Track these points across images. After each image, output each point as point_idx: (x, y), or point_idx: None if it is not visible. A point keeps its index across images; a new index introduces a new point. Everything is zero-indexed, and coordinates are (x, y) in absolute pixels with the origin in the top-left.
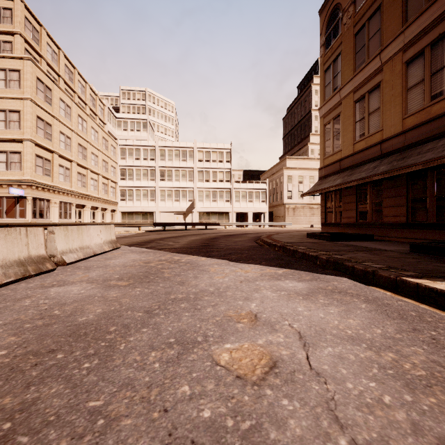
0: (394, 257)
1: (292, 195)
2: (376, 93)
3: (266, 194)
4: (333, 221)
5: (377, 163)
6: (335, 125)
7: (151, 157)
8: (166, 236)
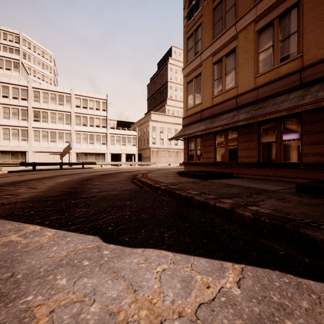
0: (312, 205)
1: (155, 141)
2: (232, 56)
3: (136, 139)
4: (194, 161)
5: (235, 113)
6: (196, 82)
7: (22, 97)
8: (29, 177)
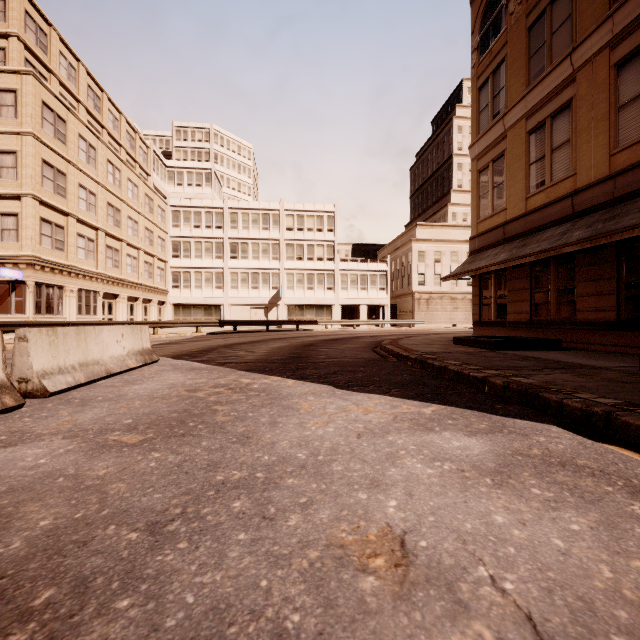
0: (622, 382)
1: (425, 279)
2: (564, 117)
3: (387, 278)
4: (492, 318)
5: (568, 226)
6: (496, 170)
7: (217, 224)
8: (237, 340)
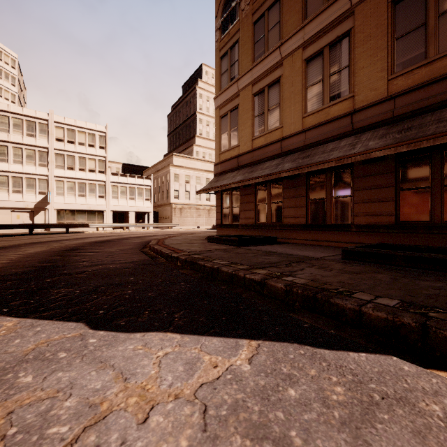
0: (354, 272)
1: (179, 194)
2: (276, 88)
3: (151, 191)
4: (230, 222)
5: (279, 160)
6: (232, 118)
7: None
8: None
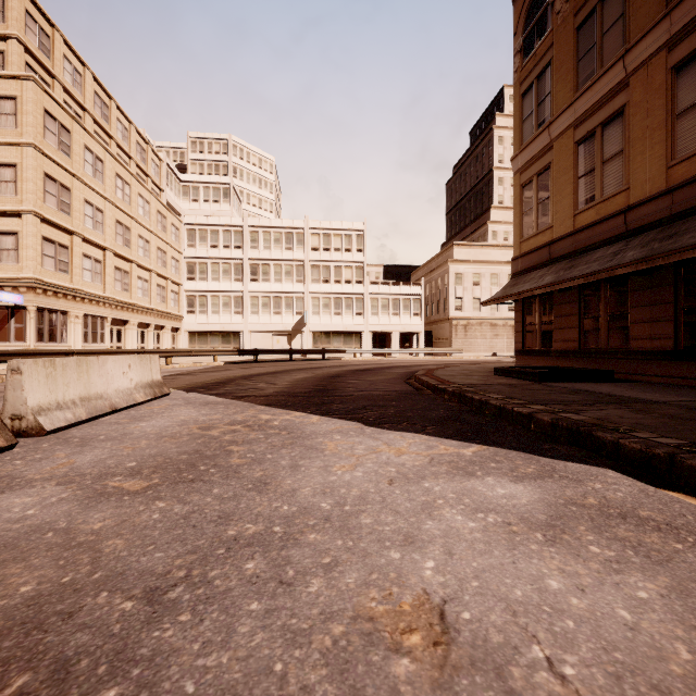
0: (683, 418)
1: (462, 304)
2: (616, 126)
3: (421, 303)
4: (537, 347)
5: (620, 245)
6: (541, 185)
7: (236, 244)
8: (257, 371)
